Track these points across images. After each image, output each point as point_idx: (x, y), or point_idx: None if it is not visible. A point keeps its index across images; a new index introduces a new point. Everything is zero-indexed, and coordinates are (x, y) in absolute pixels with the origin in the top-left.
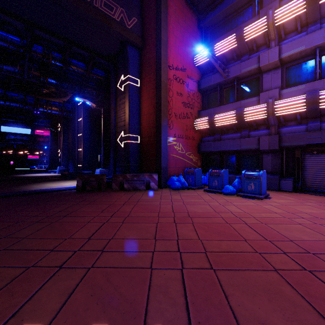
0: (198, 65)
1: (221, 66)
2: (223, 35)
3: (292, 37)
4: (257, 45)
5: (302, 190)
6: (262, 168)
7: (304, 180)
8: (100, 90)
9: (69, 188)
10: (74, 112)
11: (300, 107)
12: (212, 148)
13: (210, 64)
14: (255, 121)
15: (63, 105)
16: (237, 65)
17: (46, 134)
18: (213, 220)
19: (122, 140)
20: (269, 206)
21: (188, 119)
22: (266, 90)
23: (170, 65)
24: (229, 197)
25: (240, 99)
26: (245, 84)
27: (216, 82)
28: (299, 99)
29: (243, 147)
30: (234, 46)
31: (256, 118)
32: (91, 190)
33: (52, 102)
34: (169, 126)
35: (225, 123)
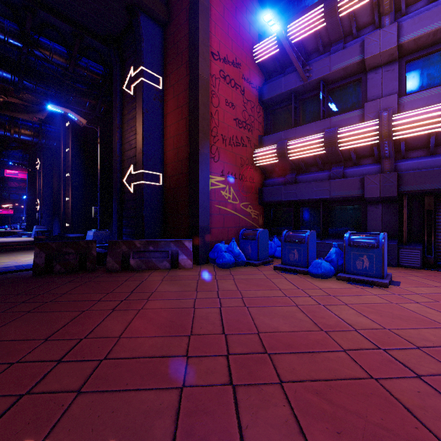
0: (259, 62)
1: (299, 59)
2: (300, 12)
3: (418, 9)
4: (357, 25)
5: (436, 264)
6: (366, 228)
7: (439, 247)
8: (98, 98)
9: (22, 268)
10: (60, 140)
11: (439, 123)
12: (282, 195)
13: (279, 60)
14: (355, 150)
15: (40, 127)
16: (324, 59)
17: (23, 176)
18: (329, 363)
19: (132, 182)
20: (415, 305)
21: (244, 147)
22: (373, 99)
23: (214, 51)
24: (325, 282)
25: (328, 116)
26: (336, 91)
27: (289, 88)
28: (437, 110)
29: (335, 194)
30: (320, 26)
31: (359, 144)
32: (64, 272)
33: (20, 121)
34: (212, 157)
35: (305, 154)
